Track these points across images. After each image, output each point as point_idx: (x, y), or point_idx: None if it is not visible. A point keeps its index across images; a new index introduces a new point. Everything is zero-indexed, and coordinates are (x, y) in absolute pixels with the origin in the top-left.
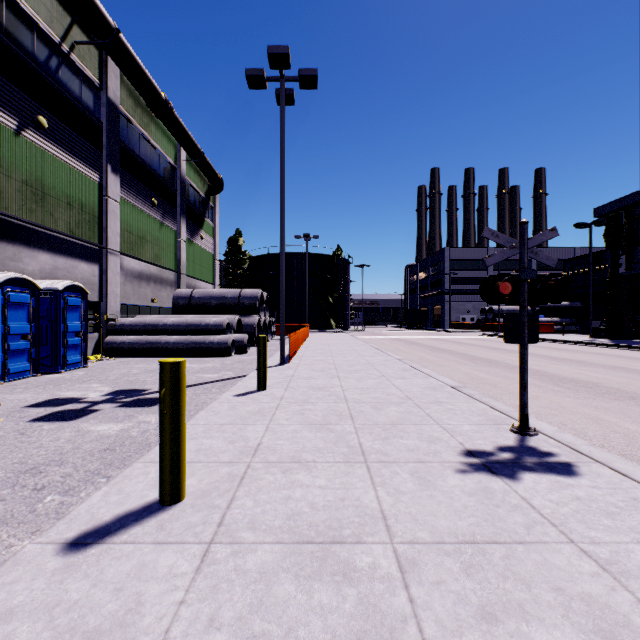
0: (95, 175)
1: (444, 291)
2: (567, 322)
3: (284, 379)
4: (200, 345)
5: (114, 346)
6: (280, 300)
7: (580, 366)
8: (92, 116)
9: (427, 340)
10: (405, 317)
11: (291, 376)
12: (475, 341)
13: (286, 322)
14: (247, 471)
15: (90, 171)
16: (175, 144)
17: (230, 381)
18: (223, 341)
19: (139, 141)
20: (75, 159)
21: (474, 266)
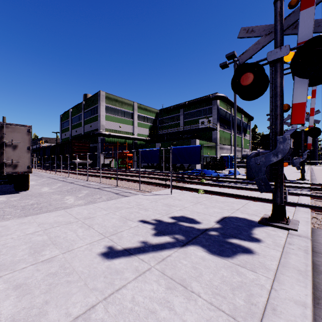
0: (229, 132)
1: None
2: None
3: None
4: None
5: None
6: None
7: None
8: (229, 120)
9: None
10: None
11: None
12: None
13: None
14: None
15: (229, 131)
16: (240, 114)
17: None
18: None
19: None
20: (228, 130)
21: None
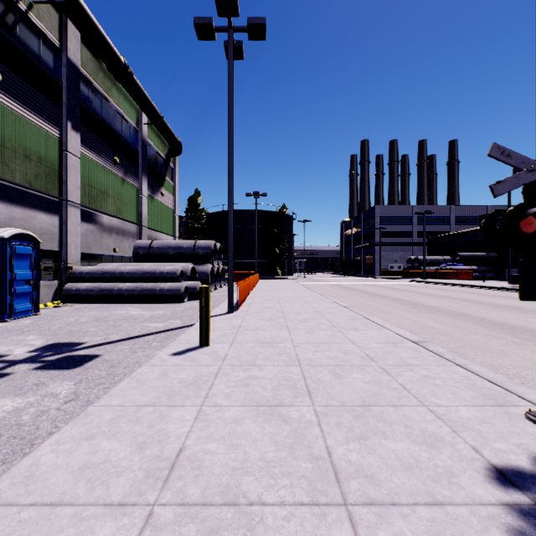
0: (55, 131)
1: (375, 243)
2: (484, 270)
3: (230, 331)
4: (154, 292)
5: (72, 293)
6: (228, 248)
7: (520, 313)
8: (52, 75)
9: (363, 286)
10: (341, 265)
11: (238, 327)
12: (406, 287)
13: (238, 270)
14: (142, 535)
15: (50, 127)
16: (137, 109)
17: (175, 332)
18: (176, 288)
19: (101, 103)
20: (33, 114)
21: (401, 221)
